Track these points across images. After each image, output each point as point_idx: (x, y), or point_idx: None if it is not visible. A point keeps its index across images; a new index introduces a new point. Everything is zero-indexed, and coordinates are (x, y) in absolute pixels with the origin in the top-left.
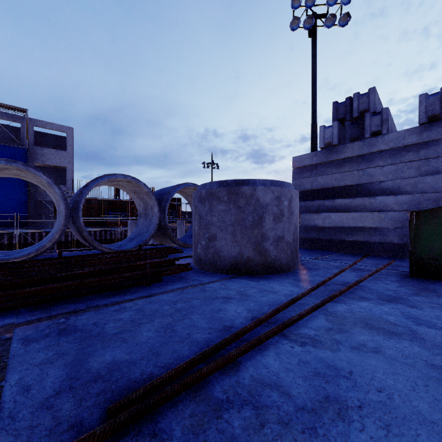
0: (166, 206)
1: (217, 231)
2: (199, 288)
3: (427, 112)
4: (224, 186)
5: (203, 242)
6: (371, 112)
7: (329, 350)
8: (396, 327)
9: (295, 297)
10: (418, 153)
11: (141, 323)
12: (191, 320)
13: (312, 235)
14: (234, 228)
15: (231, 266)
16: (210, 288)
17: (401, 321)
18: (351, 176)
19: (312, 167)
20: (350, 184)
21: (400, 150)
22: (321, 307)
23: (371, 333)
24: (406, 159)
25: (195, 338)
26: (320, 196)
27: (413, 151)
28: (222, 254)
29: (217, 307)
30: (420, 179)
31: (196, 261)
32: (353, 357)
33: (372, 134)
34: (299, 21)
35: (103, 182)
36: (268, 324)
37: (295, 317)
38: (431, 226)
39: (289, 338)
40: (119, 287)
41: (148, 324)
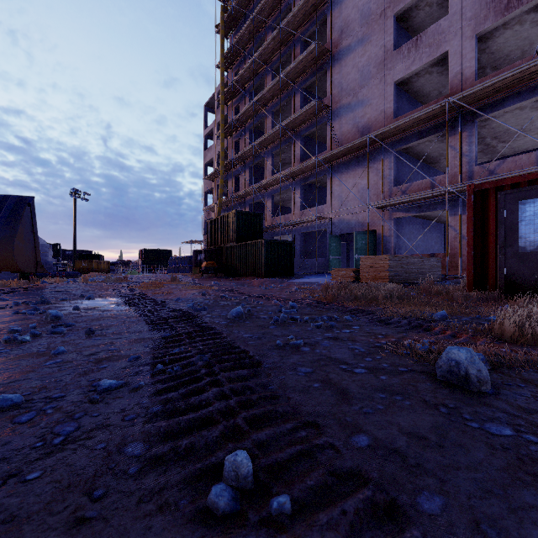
0: None
1: None
2: None
3: None
4: None
5: None
6: None
7: None
8: None
9: None
10: None
11: None
12: None
13: None
14: None
15: None
16: None
17: None
18: None
19: None
20: None
21: None
22: None
23: None
24: None
25: None
26: None
27: None
28: None
29: None
30: None
31: None
32: None
33: None
34: None
35: None
36: None
37: None
38: None
39: None
40: None
41: None
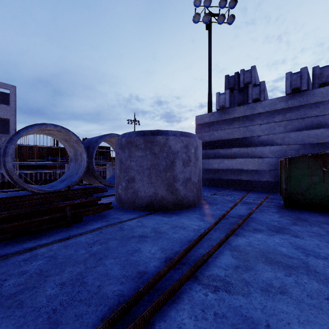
0: (94, 153)
1: (136, 174)
2: (118, 227)
3: (292, 85)
4: (141, 136)
5: (123, 184)
6: (253, 84)
7: (242, 295)
8: (291, 259)
9: (203, 233)
10: (285, 115)
11: (49, 275)
12: (105, 266)
13: (210, 176)
14: (150, 171)
15: (147, 204)
16: (127, 226)
17: (293, 252)
18: (239, 131)
19: (210, 124)
20: (238, 137)
21: (272, 113)
22: (225, 242)
23: (273, 268)
24: (277, 119)
25: (105, 292)
26: (216, 146)
27: (281, 114)
28: (140, 194)
29: (132, 248)
30: (287, 135)
31: (117, 200)
32: (265, 302)
33: (253, 100)
34: (199, 17)
35: (35, 131)
36: (181, 265)
37: (206, 256)
38: (299, 169)
39: (202, 283)
40: (36, 231)
41: (57, 276)
